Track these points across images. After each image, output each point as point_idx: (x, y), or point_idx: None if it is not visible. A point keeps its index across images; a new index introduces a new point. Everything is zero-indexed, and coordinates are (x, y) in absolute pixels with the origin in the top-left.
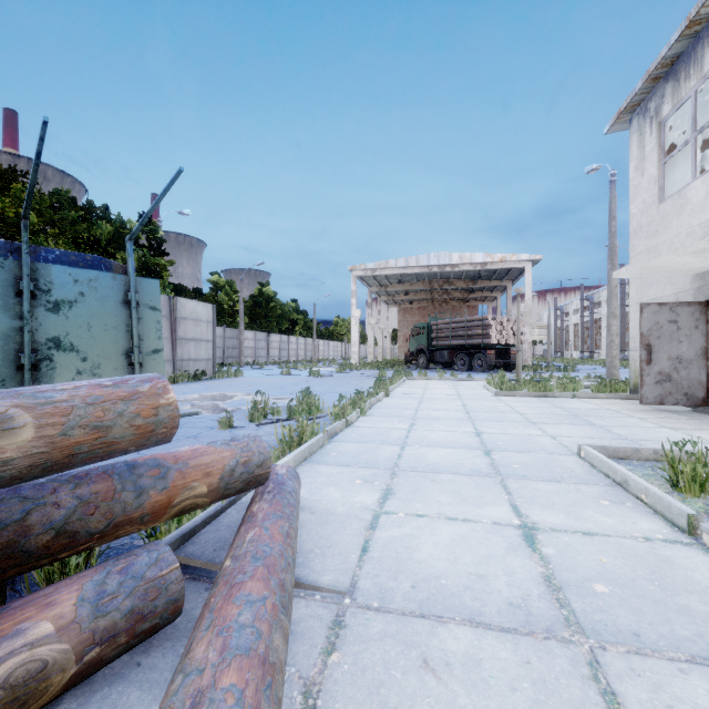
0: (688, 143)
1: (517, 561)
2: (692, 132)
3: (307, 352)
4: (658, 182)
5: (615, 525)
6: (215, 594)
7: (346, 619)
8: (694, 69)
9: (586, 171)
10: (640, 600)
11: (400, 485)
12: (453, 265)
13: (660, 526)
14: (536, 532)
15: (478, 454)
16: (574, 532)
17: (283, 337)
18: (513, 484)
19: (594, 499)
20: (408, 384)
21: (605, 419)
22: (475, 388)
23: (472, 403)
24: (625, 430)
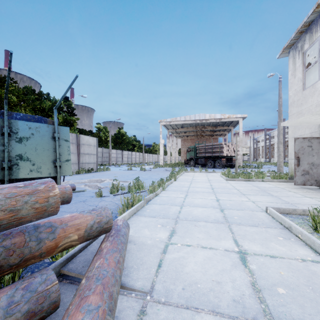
0: (317, 62)
1: (237, 273)
2: (319, 57)
3: (140, 159)
4: (302, 80)
5: (286, 252)
6: (72, 303)
7: (147, 309)
8: (319, 27)
9: (268, 76)
10: (303, 299)
11: (179, 228)
12: (206, 119)
13: (309, 252)
14: (246, 255)
15: (217, 211)
16: (266, 255)
17: (129, 152)
18: (234, 228)
19: (275, 236)
20: (185, 174)
21: (278, 192)
22: (216, 176)
23: (215, 184)
24: (287, 198)
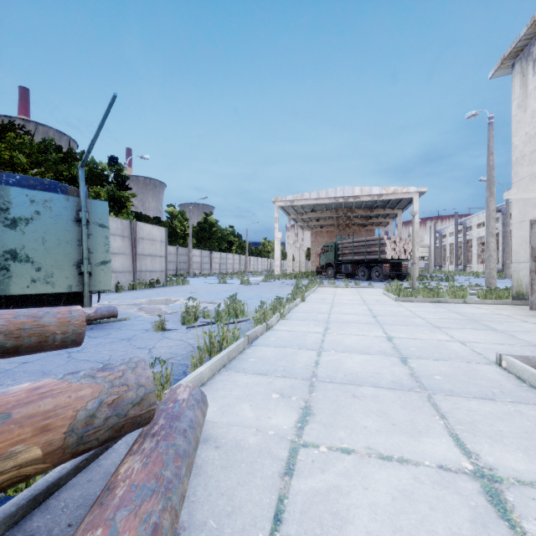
0: None
1: None
2: None
3: (241, 266)
4: None
5: None
6: None
7: None
8: None
9: (467, 116)
10: None
11: (319, 402)
12: (355, 196)
13: None
14: (500, 486)
15: (394, 362)
16: None
17: (222, 254)
18: (443, 403)
19: None
20: (320, 291)
21: (503, 324)
22: (376, 294)
23: (377, 308)
24: (529, 336)
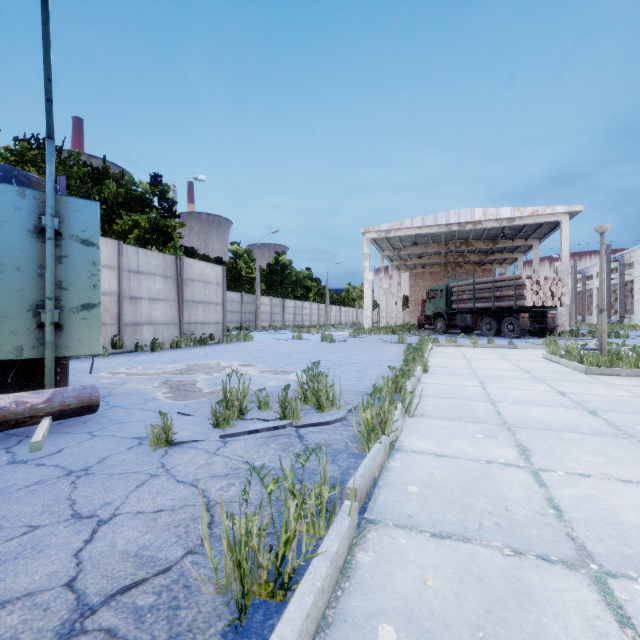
0: None
1: None
2: None
3: (320, 317)
4: None
5: None
6: None
7: None
8: None
9: None
10: None
11: None
12: (475, 222)
13: None
14: None
15: None
16: None
17: (297, 302)
18: None
19: None
20: (439, 353)
21: None
22: (534, 359)
23: (570, 389)
24: None
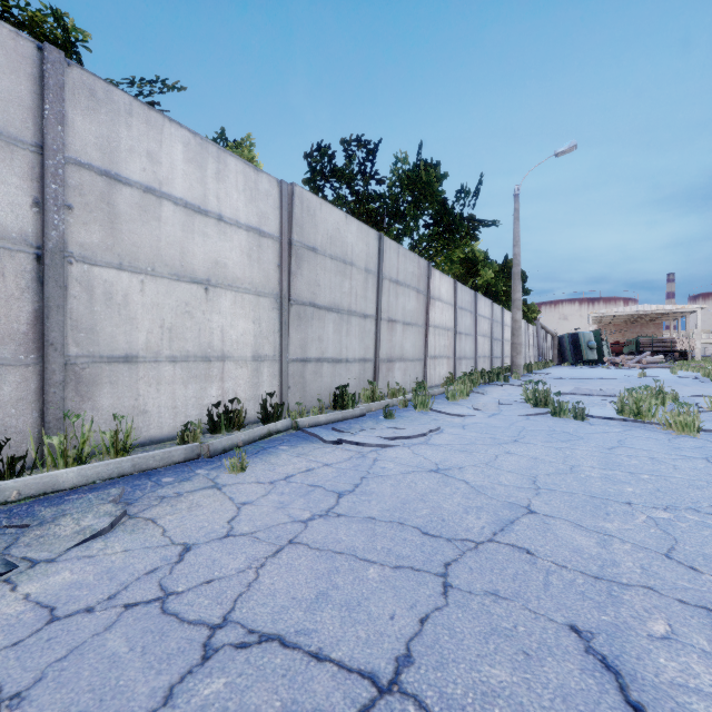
0: None
1: None
2: None
3: None
4: None
5: None
6: None
7: None
8: None
9: None
10: None
11: None
12: (652, 310)
13: None
14: None
15: None
16: None
17: None
18: None
19: None
20: None
21: None
22: None
23: None
24: None
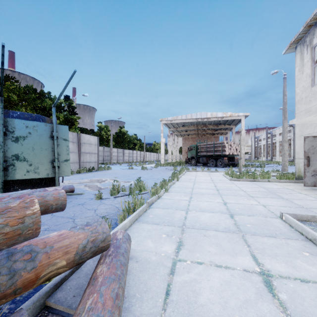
0: None
1: (265, 306)
2: None
3: (141, 158)
4: (311, 76)
5: None
6: None
7: None
8: None
9: (271, 73)
10: None
11: (187, 239)
12: (208, 118)
13: None
14: (271, 278)
15: (226, 217)
16: (295, 279)
17: (130, 151)
18: (249, 239)
19: (299, 251)
20: (187, 174)
21: (288, 194)
22: (219, 176)
23: (219, 185)
24: (300, 201)
